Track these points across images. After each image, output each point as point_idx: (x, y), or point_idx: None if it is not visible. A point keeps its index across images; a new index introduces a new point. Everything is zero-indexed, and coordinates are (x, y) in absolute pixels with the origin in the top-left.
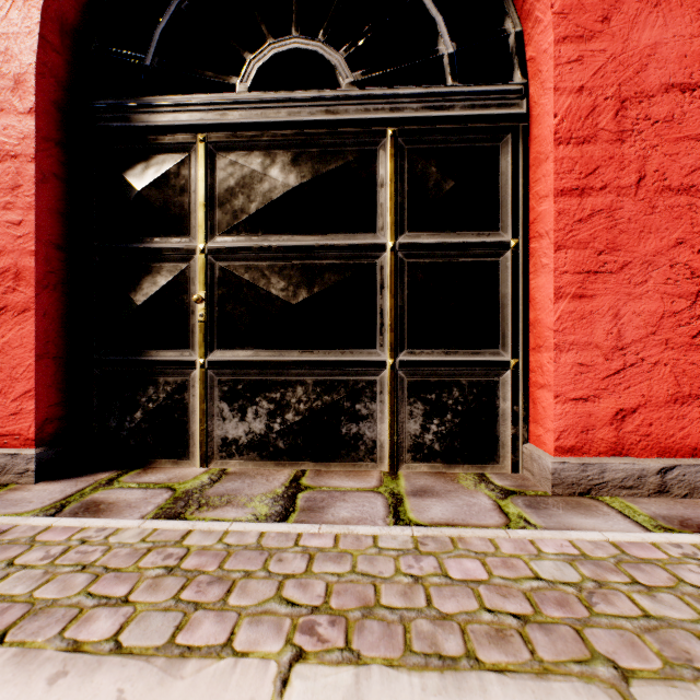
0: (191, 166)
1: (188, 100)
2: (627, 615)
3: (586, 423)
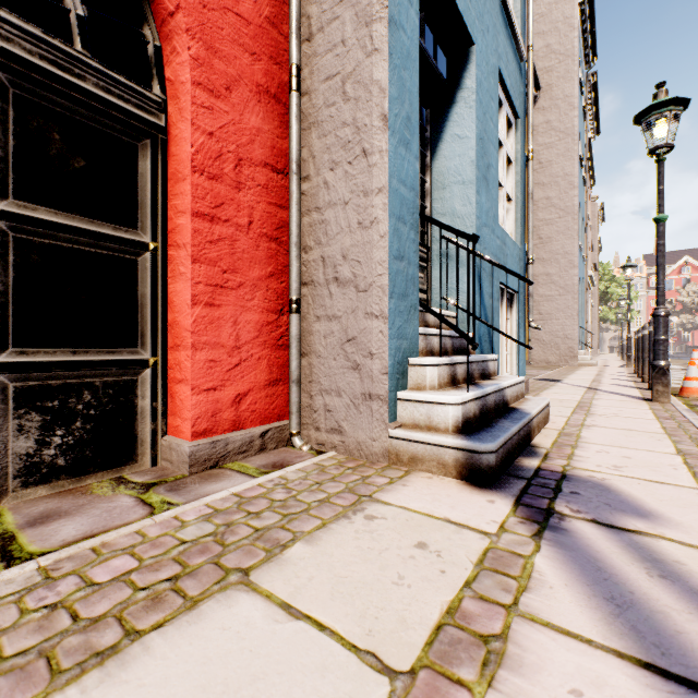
0: None
1: None
2: (246, 536)
3: (216, 408)
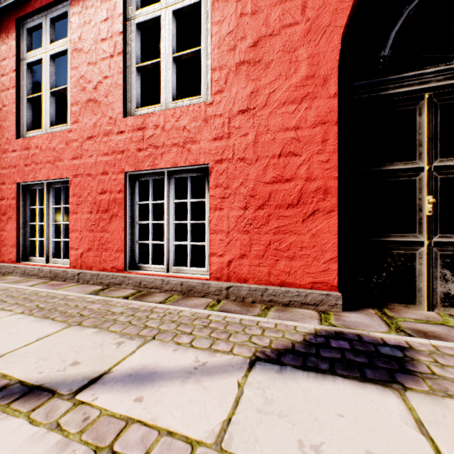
0: (418, 115)
1: (422, 72)
2: None
3: None
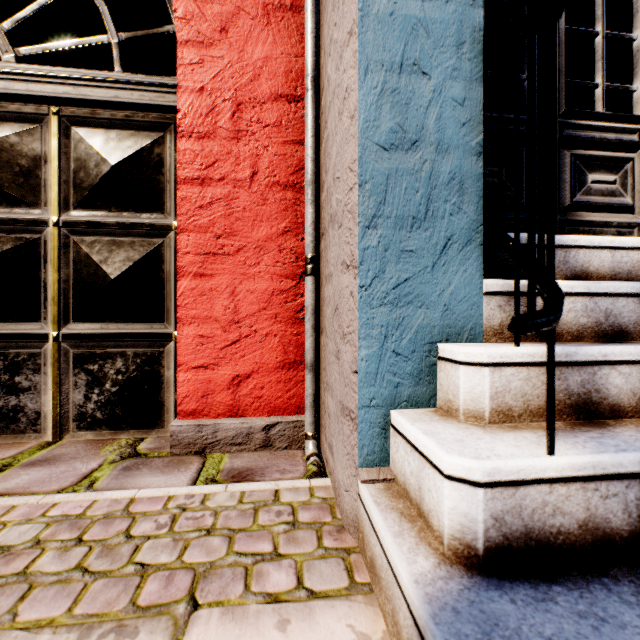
0: None
1: None
2: (0, 574)
3: (207, 389)
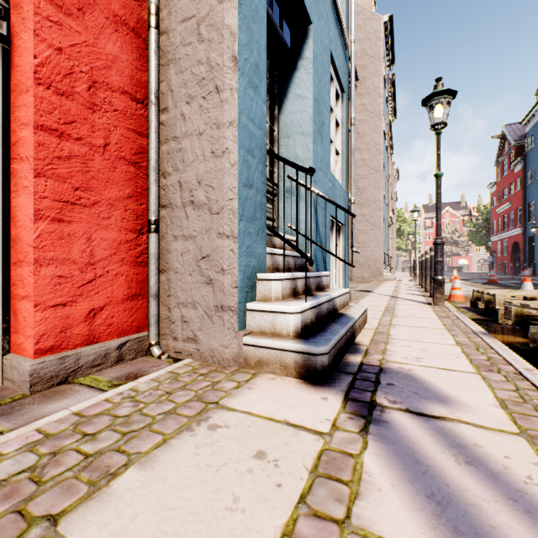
0: None
1: None
2: (72, 466)
3: (66, 324)
